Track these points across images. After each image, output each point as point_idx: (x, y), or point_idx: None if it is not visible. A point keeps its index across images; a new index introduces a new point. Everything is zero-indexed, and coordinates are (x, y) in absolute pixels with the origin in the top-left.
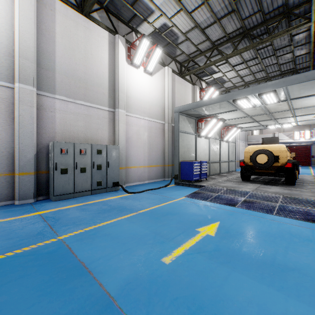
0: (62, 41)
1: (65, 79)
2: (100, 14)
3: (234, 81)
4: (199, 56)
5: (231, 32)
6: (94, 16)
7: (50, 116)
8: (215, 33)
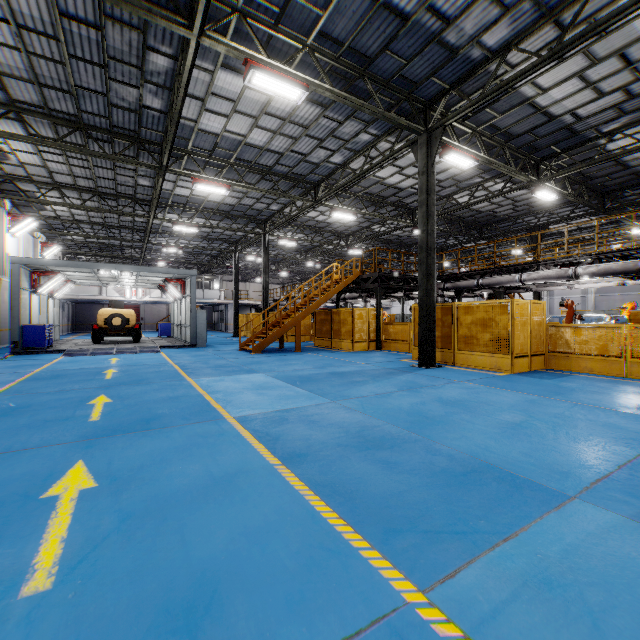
0: None
1: None
2: None
3: (60, 214)
4: (27, 182)
5: (82, 186)
6: None
7: None
8: (64, 179)
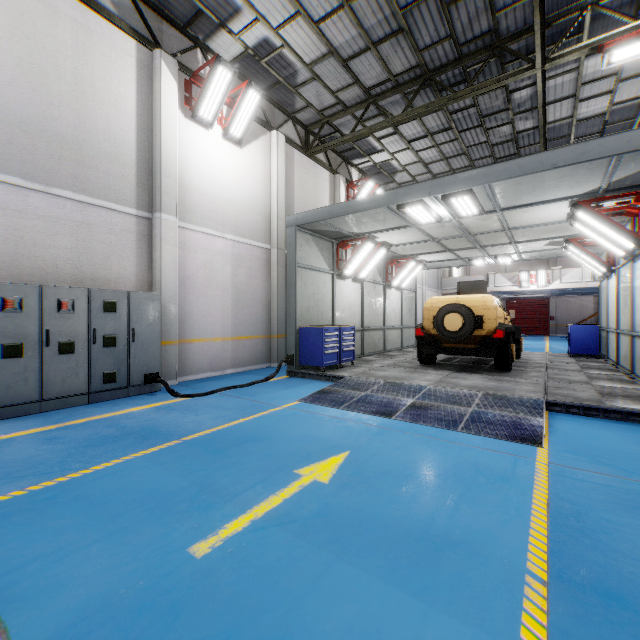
0: (12, 46)
1: (22, 138)
2: None
3: (413, 172)
4: (341, 116)
5: (400, 73)
6: (99, 1)
7: None
8: (370, 72)
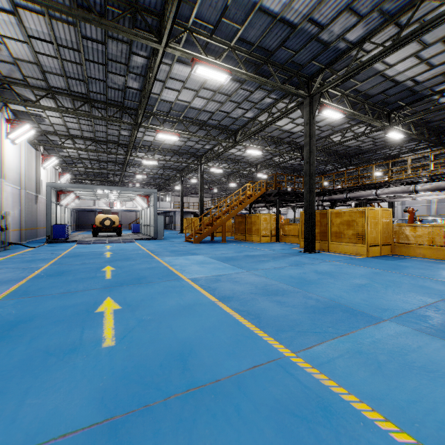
0: None
1: None
2: None
3: (71, 154)
4: (53, 135)
5: (86, 136)
6: None
7: None
8: (75, 132)
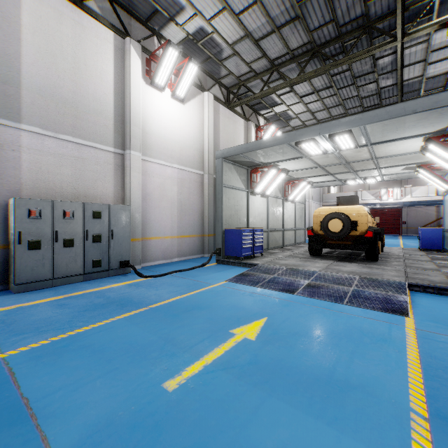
0: (33, 39)
1: (39, 101)
2: (100, 3)
3: (303, 119)
4: (253, 80)
5: (296, 48)
6: (90, 6)
7: (12, 158)
8: (274, 48)
